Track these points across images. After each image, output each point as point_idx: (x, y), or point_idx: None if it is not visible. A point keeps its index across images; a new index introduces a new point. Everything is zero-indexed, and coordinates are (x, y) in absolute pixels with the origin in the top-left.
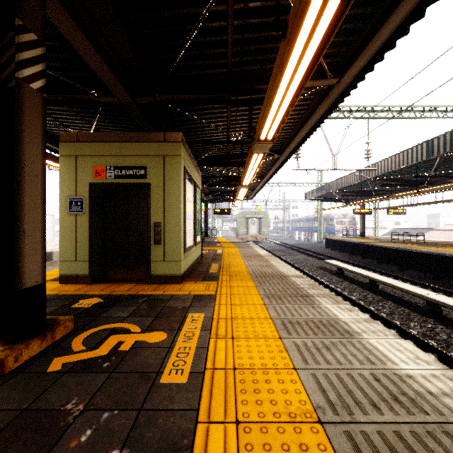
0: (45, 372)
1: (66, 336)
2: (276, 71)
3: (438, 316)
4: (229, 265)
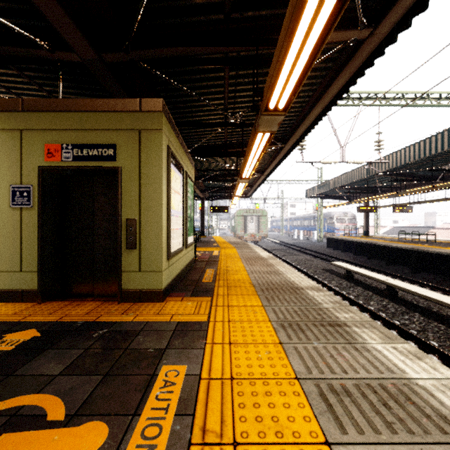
0: None
1: None
2: None
3: None
4: (227, 271)
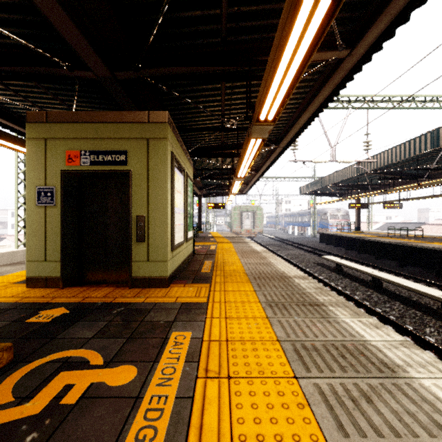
0: None
1: None
2: (287, 9)
3: None
4: (223, 262)
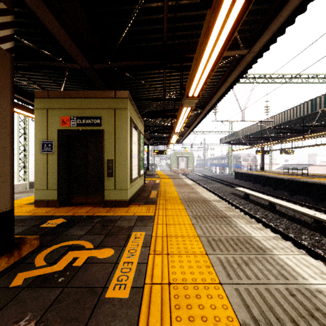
0: (8, 287)
1: (31, 252)
2: (203, 37)
3: (322, 230)
4: (165, 191)
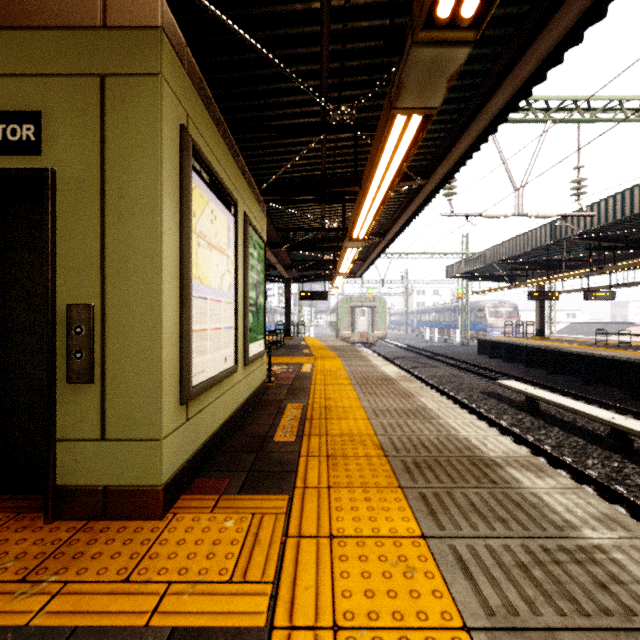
0: None
1: None
2: None
3: None
4: (326, 408)
